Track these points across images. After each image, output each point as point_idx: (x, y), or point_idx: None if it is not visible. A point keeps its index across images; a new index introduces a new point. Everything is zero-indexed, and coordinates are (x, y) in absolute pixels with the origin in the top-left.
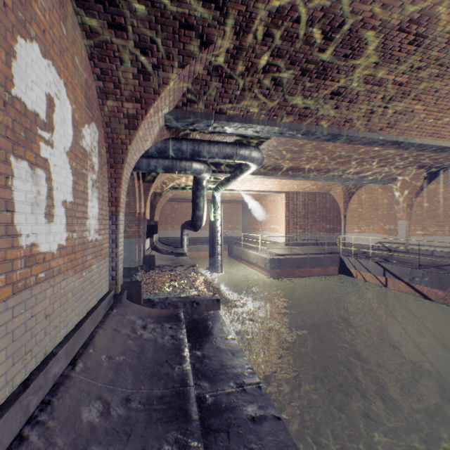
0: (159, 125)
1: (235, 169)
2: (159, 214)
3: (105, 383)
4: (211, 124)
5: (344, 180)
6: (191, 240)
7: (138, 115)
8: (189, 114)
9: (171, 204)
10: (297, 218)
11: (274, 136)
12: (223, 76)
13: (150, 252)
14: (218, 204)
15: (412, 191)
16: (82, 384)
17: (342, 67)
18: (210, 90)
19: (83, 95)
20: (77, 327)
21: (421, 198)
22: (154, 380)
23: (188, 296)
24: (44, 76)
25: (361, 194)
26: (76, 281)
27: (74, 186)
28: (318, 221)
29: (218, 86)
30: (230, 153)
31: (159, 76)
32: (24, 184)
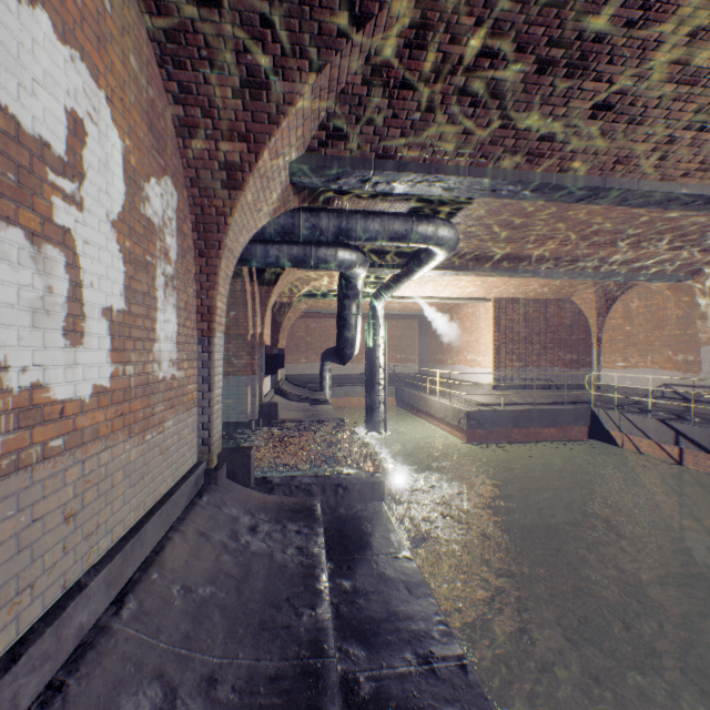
0: (281, 183)
1: (409, 260)
2: (287, 338)
3: (172, 643)
4: (369, 177)
5: (601, 275)
6: (337, 378)
7: (243, 164)
8: (331, 162)
9: (306, 321)
10: (513, 343)
11: (480, 197)
12: (391, 84)
13: (272, 397)
14: (380, 321)
15: None
16: (130, 645)
17: (619, 50)
18: (367, 114)
19: (146, 127)
20: (133, 531)
21: None
22: (263, 638)
23: (330, 474)
24: (62, 76)
25: (629, 300)
26: (132, 450)
27: (127, 283)
28: (550, 347)
29: (381, 105)
30: (401, 231)
31: (278, 90)
32: (16, 272)
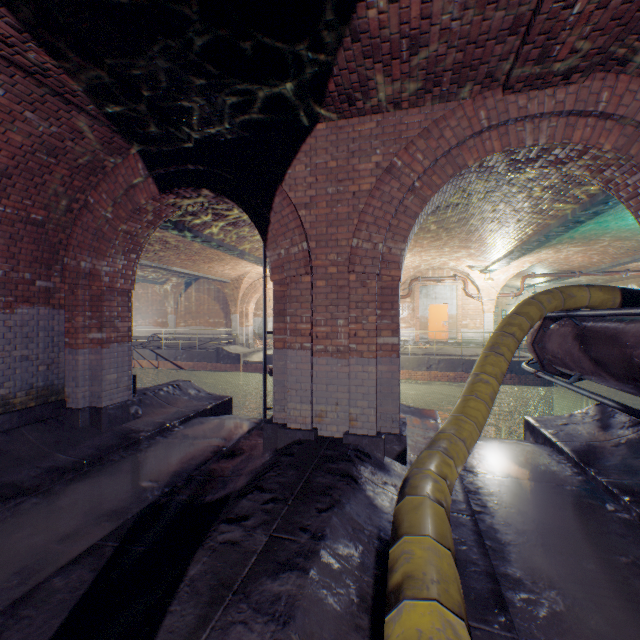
0: None
1: None
2: None
3: None
4: None
5: None
6: None
7: None
8: None
9: None
10: None
11: None
12: None
13: None
14: None
15: (179, 292)
16: None
17: None
18: None
19: None
20: None
21: (184, 298)
22: None
23: None
24: None
25: (139, 289)
26: None
27: None
28: None
29: None
30: None
31: None
32: None
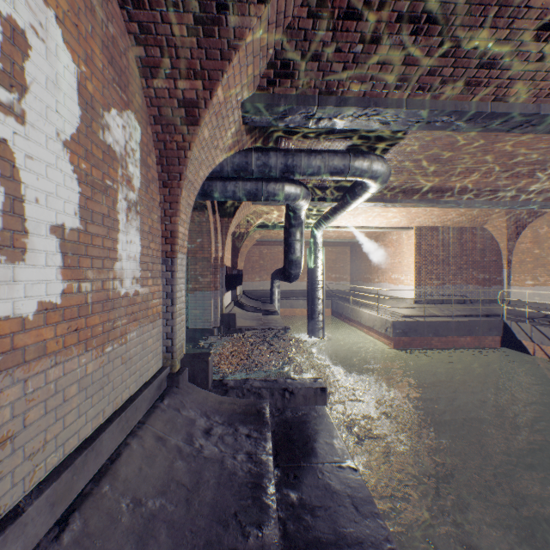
0: (235, 123)
1: (345, 193)
2: (245, 261)
3: None
4: (313, 113)
5: (516, 204)
6: (284, 293)
7: (199, 101)
8: (278, 100)
9: (259, 248)
10: (432, 264)
11: (414, 129)
12: (335, 15)
13: (232, 308)
14: (318, 247)
15: None
16: None
17: None
18: (312, 49)
19: (106, 60)
20: (87, 442)
21: None
22: None
23: (277, 379)
24: None
25: (538, 227)
26: (88, 363)
27: (83, 203)
28: (465, 268)
29: (325, 38)
30: (339, 166)
31: (229, 24)
32: None
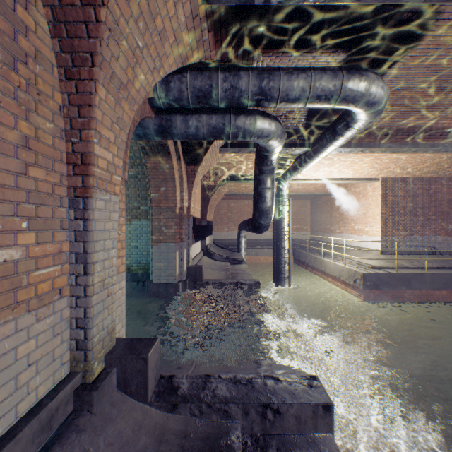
0: None
1: (321, 136)
2: (215, 214)
3: None
4: None
5: None
6: (249, 242)
7: None
8: None
9: (227, 202)
10: (398, 215)
11: None
12: None
13: (200, 258)
14: (284, 199)
15: None
16: None
17: None
18: None
19: None
20: None
21: None
22: None
23: (253, 379)
24: None
25: None
26: None
27: None
28: (433, 219)
29: None
30: (328, 87)
31: None
32: None
